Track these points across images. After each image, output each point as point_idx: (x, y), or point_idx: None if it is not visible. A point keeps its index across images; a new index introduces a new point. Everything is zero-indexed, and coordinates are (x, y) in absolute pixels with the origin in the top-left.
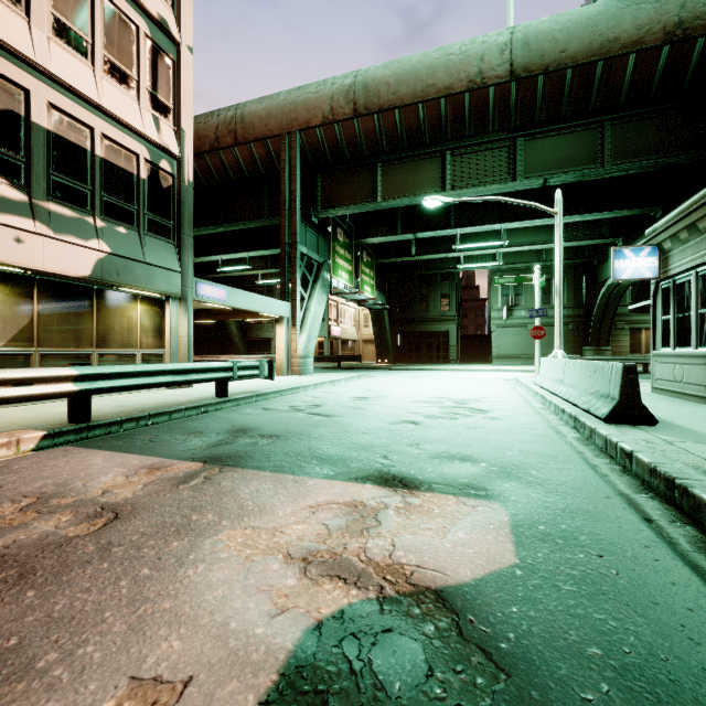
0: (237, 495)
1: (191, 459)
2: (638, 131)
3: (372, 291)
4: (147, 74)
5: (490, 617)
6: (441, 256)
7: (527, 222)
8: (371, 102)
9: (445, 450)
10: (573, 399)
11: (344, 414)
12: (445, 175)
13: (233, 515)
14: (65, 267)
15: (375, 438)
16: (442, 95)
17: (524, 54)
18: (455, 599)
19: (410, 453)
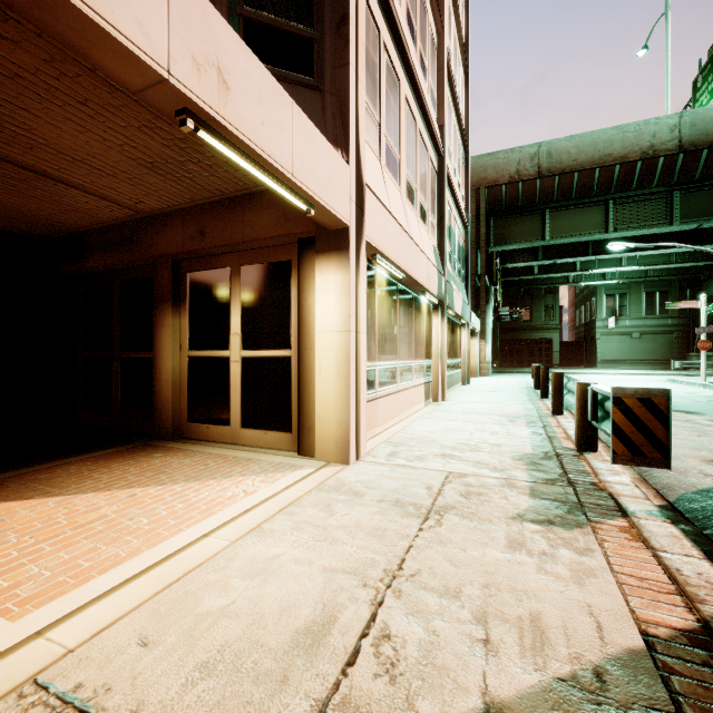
0: None
1: None
2: None
3: (500, 306)
4: (461, 179)
5: None
6: (562, 275)
7: (662, 250)
8: (553, 166)
9: None
10: None
11: None
12: (607, 220)
13: None
14: (459, 311)
15: None
16: (618, 163)
17: (691, 133)
18: None
19: None
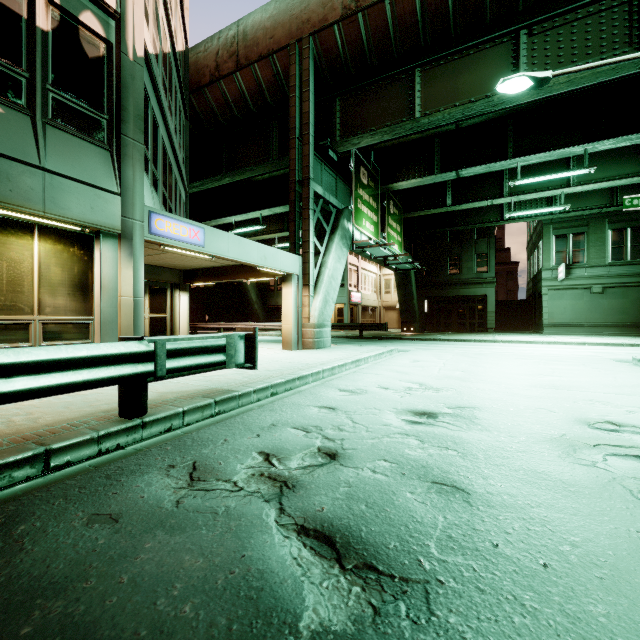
0: None
1: None
2: None
3: (399, 249)
4: None
5: None
6: (484, 204)
7: (628, 137)
8: None
9: None
10: None
11: (423, 545)
12: (517, 66)
13: None
14: None
15: None
16: None
17: None
18: None
19: None
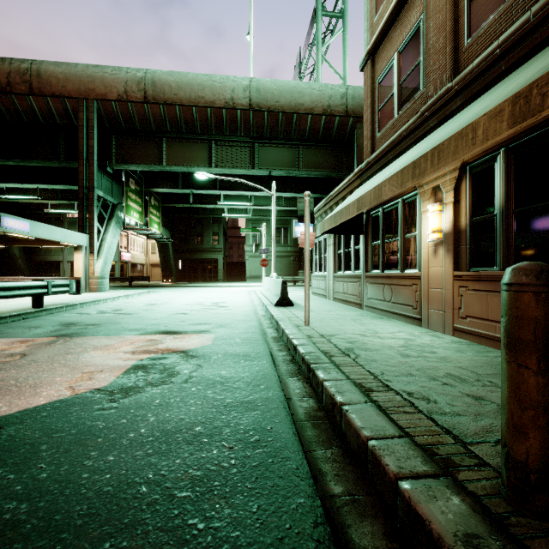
0: (89, 343)
1: (46, 336)
2: (314, 155)
3: (158, 227)
4: None
5: (197, 352)
6: (211, 206)
7: (264, 193)
8: (158, 95)
9: (197, 322)
10: (269, 298)
11: (140, 312)
12: (211, 157)
13: (92, 348)
14: None
15: (161, 321)
16: (209, 106)
17: (257, 96)
18: (187, 351)
19: (180, 324)
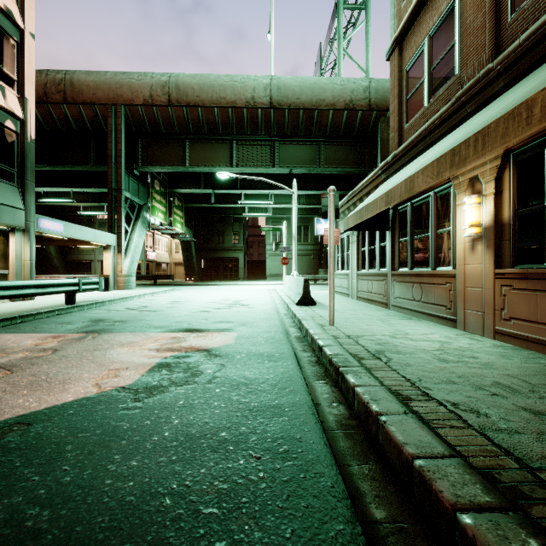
0: (116, 340)
1: (76, 332)
2: (336, 151)
3: (182, 227)
4: None
5: (220, 351)
6: (232, 206)
7: (284, 191)
8: (181, 98)
9: (220, 320)
10: (291, 297)
11: (165, 310)
12: (232, 156)
13: (118, 344)
14: None
15: (184, 318)
16: (230, 106)
17: (278, 94)
18: (210, 350)
19: (202, 322)
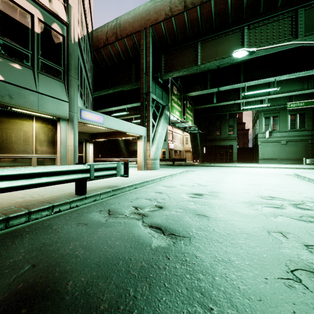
0: None
1: None
2: None
3: (191, 123)
4: None
5: None
6: (231, 102)
7: (294, 74)
8: None
9: None
10: None
11: (190, 229)
12: (243, 43)
13: None
14: None
15: None
16: None
17: None
18: None
19: None
